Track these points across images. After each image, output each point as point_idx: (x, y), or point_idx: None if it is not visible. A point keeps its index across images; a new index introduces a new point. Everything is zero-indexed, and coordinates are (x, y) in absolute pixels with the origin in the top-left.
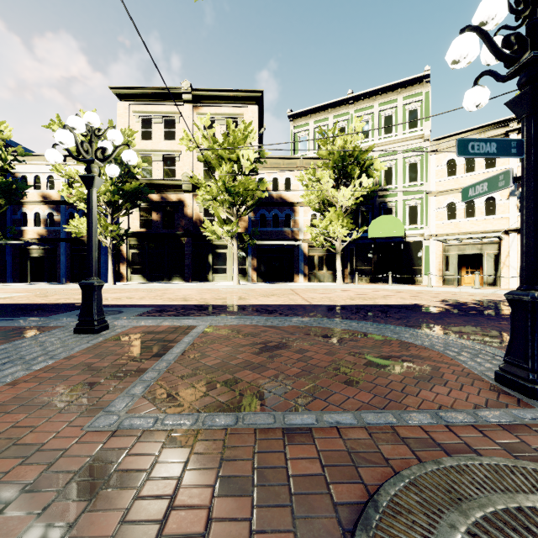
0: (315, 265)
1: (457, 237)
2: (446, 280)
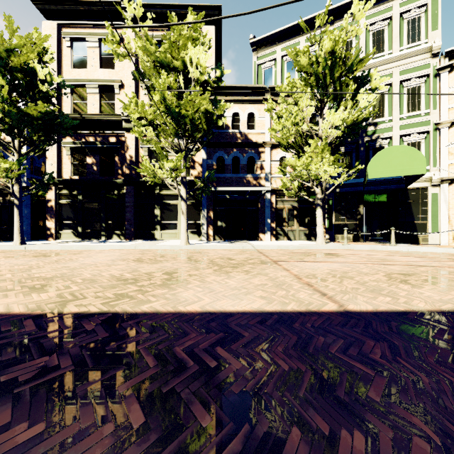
0: (284, 219)
1: None
2: None
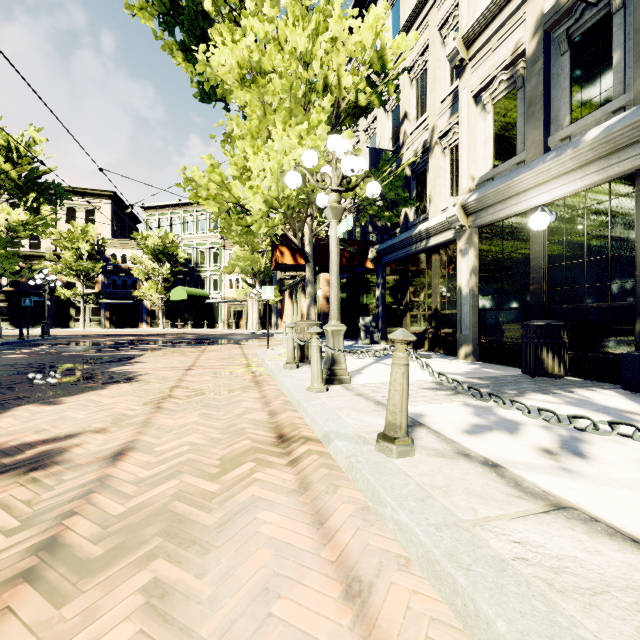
0: (156, 316)
1: (215, 301)
2: (230, 325)
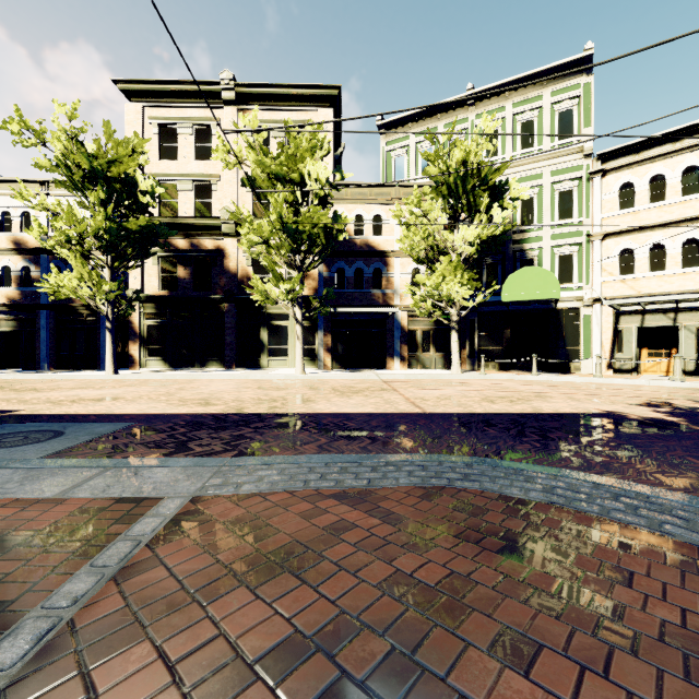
0: (418, 343)
1: (645, 300)
2: (618, 366)
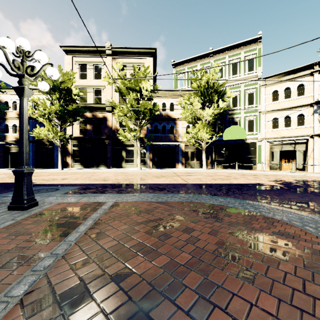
0: (189, 157)
1: (280, 139)
2: (272, 167)
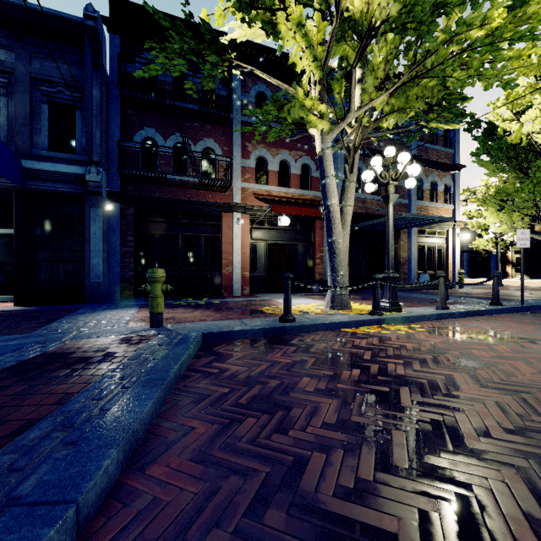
0: None
1: None
2: None
